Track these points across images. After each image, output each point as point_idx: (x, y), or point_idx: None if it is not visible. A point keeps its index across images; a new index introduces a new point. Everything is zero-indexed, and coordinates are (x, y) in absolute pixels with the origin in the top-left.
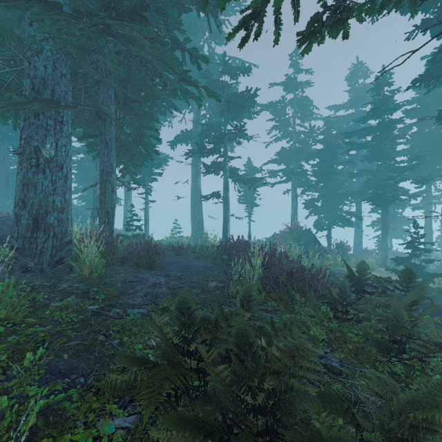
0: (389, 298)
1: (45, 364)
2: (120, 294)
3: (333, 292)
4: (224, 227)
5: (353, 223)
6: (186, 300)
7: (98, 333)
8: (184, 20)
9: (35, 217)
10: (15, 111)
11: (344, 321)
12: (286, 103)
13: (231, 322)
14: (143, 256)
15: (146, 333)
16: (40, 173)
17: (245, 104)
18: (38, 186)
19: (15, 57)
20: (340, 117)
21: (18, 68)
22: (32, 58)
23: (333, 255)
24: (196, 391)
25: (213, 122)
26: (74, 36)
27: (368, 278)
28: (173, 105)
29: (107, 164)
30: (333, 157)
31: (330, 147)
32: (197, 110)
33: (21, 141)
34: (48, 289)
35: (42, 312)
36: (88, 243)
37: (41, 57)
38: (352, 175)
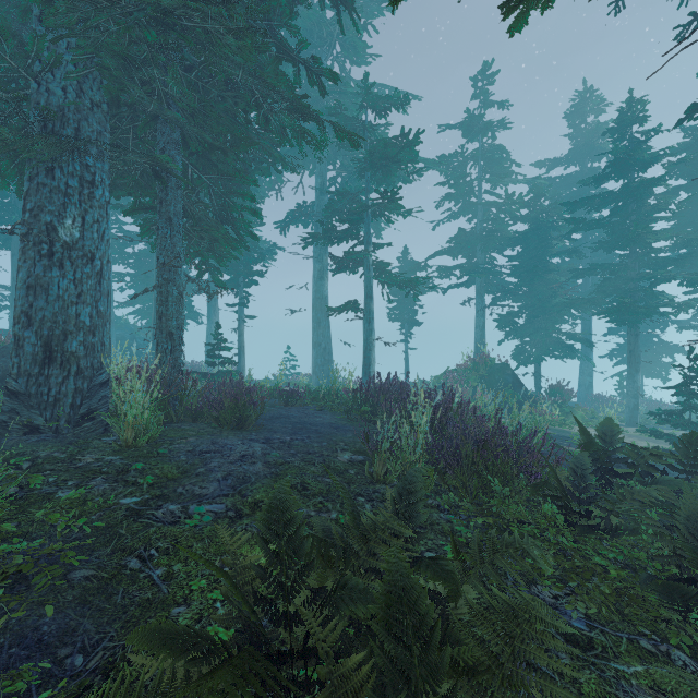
0: (664, 489)
1: (14, 622)
2: (182, 475)
3: (559, 475)
4: (366, 359)
5: (578, 352)
6: (284, 506)
7: (129, 553)
8: (301, 25)
9: (47, 342)
10: (18, 166)
11: (585, 532)
12: (466, 158)
13: (374, 548)
14: (228, 407)
15: (217, 555)
16: (55, 267)
17: (400, 157)
18: (51, 290)
19: (14, 74)
20: (555, 178)
21: (21, 92)
22: (44, 76)
23: (546, 406)
24: (303, 691)
25: (348, 189)
26: (111, 34)
27: (619, 449)
28: (280, 156)
29: (170, 254)
30: (545, 243)
31: (540, 227)
32: (321, 170)
33: (25, 215)
34: (60, 464)
35: (38, 510)
36: (133, 385)
37: (58, 74)
38: (577, 272)
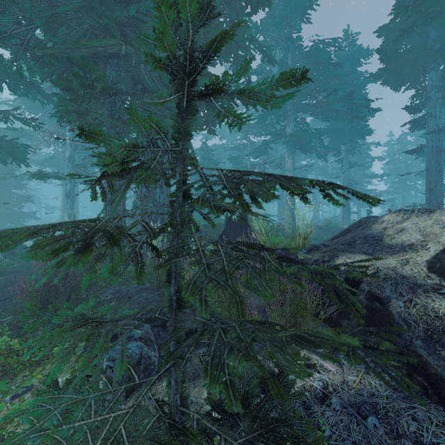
0: None
1: None
2: None
3: None
4: None
5: None
6: None
7: None
8: None
9: None
10: None
11: None
12: None
13: None
14: None
15: None
16: None
17: None
18: None
19: None
20: None
21: None
22: None
23: None
24: None
25: None
26: None
27: None
28: None
29: None
30: None
31: None
32: None
33: None
34: None
35: None
36: None
37: None
38: None
